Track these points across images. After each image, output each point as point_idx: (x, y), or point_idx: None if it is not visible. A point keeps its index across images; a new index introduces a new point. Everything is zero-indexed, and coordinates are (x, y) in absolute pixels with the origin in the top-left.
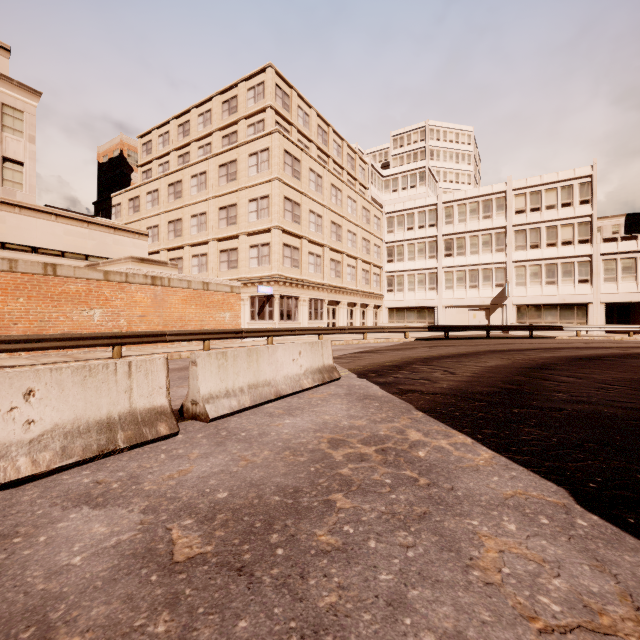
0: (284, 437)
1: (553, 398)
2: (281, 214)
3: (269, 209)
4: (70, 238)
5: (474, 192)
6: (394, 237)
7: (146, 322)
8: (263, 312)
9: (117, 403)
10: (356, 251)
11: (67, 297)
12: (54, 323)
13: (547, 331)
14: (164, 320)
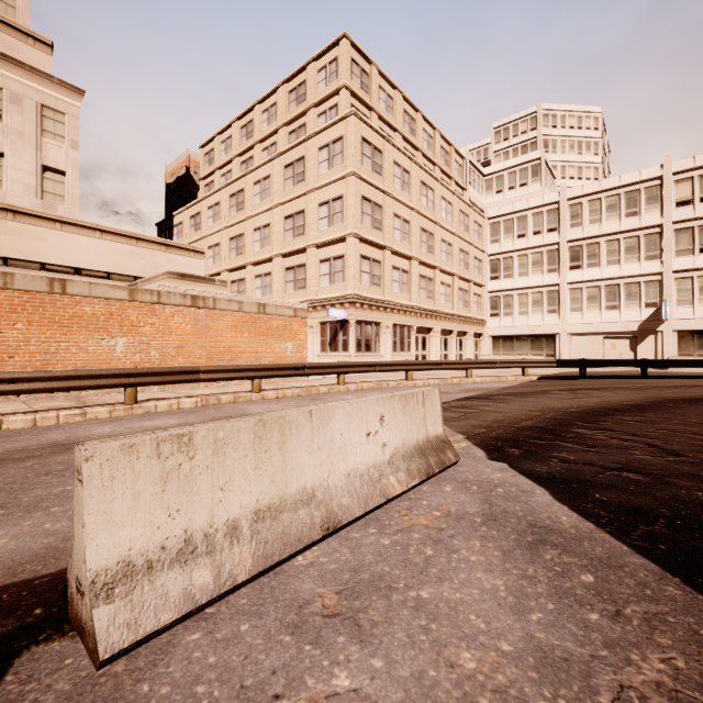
0: None
1: None
2: (358, 218)
3: (343, 213)
4: (117, 257)
5: (613, 182)
6: (500, 248)
7: (184, 354)
8: (336, 342)
9: None
10: (452, 265)
11: (80, 322)
12: (63, 355)
13: None
14: (208, 352)
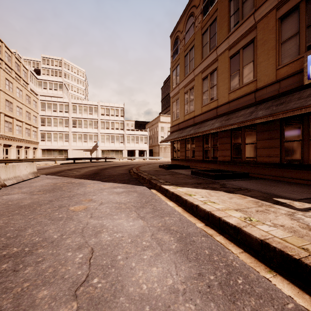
0: (39, 185)
1: (104, 173)
2: None
3: None
4: None
5: (86, 102)
6: (45, 113)
7: None
8: None
9: None
10: (22, 118)
11: None
12: None
13: (111, 159)
14: None
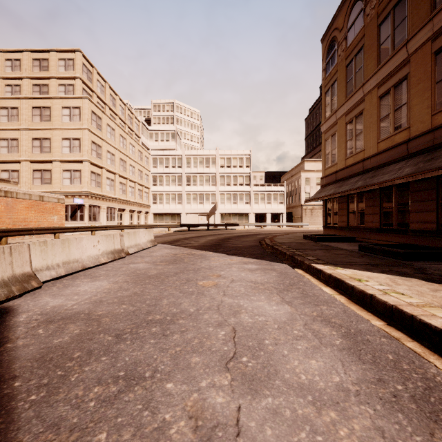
0: (159, 255)
1: (228, 244)
2: (90, 152)
3: (80, 147)
4: None
5: (201, 152)
6: (157, 170)
7: (0, 222)
8: (75, 215)
9: (112, 246)
10: (135, 178)
11: None
12: None
13: (233, 226)
14: (13, 221)
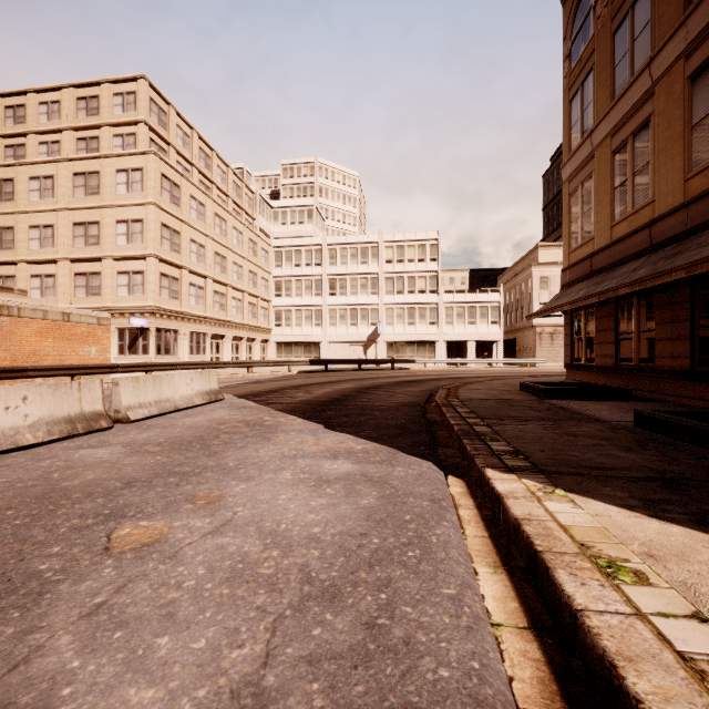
0: (188, 424)
1: (358, 401)
2: (158, 242)
3: (143, 235)
4: None
5: (354, 239)
6: (282, 272)
7: None
8: (135, 346)
9: (73, 407)
10: (242, 284)
11: None
12: None
13: (407, 364)
14: (12, 355)
